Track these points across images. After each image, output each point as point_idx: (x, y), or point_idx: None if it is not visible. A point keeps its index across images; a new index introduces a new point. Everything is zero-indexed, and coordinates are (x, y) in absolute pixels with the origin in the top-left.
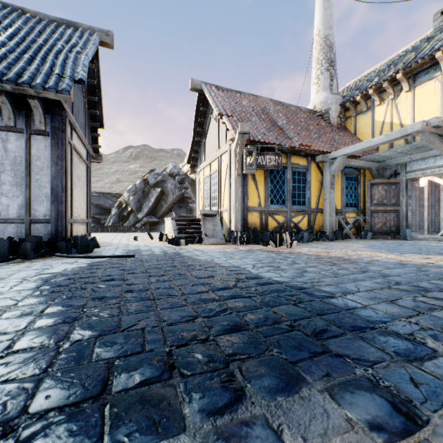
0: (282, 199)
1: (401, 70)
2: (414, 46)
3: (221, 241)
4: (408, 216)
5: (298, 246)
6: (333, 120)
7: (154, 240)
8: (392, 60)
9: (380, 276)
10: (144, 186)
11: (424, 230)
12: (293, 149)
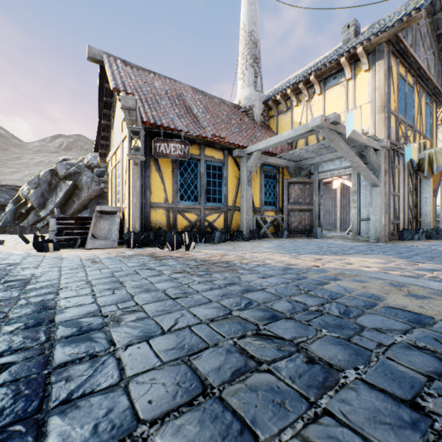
0: (195, 194)
1: (314, 72)
2: (328, 55)
3: (111, 244)
4: (320, 215)
5: (202, 248)
6: (257, 118)
7: (29, 244)
8: (310, 66)
9: (239, 292)
10: (51, 178)
11: (337, 228)
12: (205, 139)
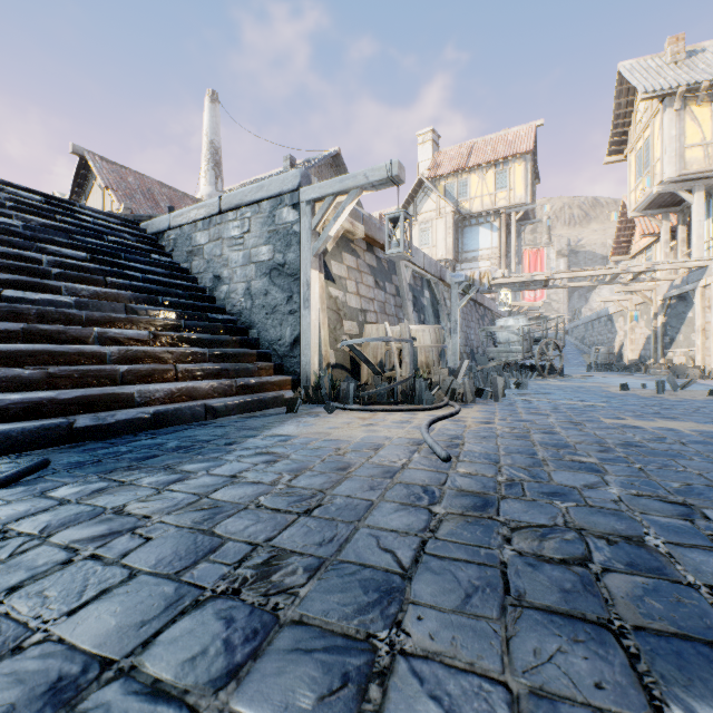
0: None
1: None
2: (277, 173)
3: None
4: None
5: None
6: None
7: None
8: (265, 178)
9: None
10: None
11: None
12: None
